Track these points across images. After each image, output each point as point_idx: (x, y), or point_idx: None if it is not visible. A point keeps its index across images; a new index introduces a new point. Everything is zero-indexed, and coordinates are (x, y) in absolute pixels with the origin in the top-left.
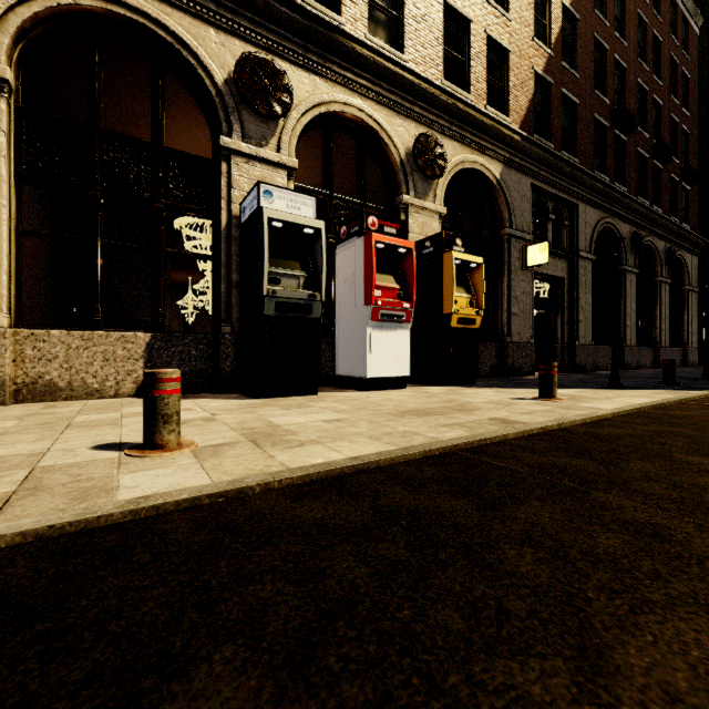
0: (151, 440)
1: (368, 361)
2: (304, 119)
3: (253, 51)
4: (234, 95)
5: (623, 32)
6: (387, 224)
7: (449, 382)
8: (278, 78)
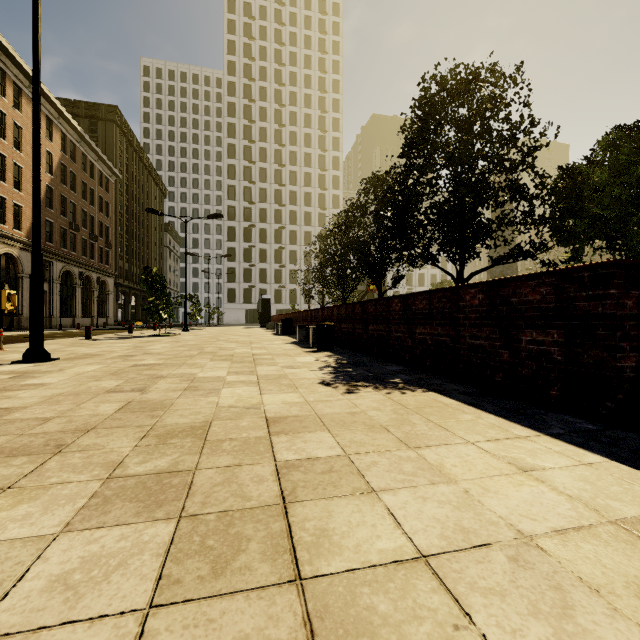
0: None
1: None
2: None
3: None
4: None
5: (75, 188)
6: None
7: (4, 331)
8: None
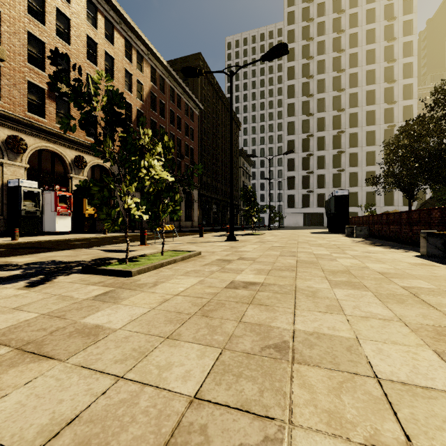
0: (14, 239)
1: (56, 227)
2: (31, 151)
3: (12, 132)
4: (4, 146)
5: (164, 115)
6: (63, 188)
7: (86, 233)
8: (22, 141)
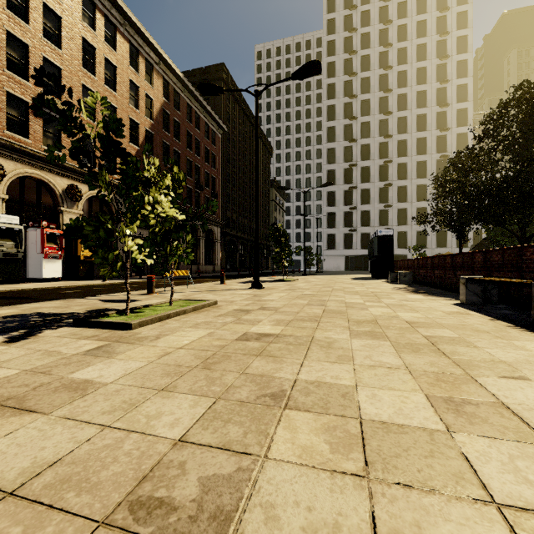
0: None
1: (43, 272)
2: (11, 179)
3: None
4: None
5: (179, 137)
6: (51, 224)
7: (81, 279)
8: None
